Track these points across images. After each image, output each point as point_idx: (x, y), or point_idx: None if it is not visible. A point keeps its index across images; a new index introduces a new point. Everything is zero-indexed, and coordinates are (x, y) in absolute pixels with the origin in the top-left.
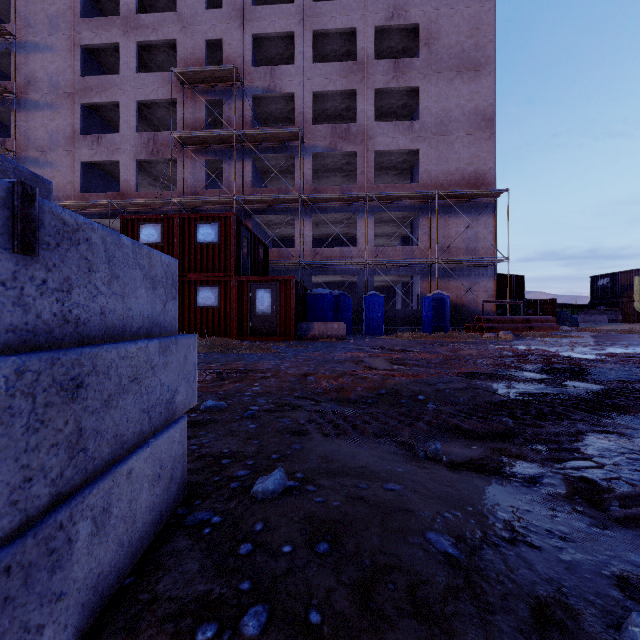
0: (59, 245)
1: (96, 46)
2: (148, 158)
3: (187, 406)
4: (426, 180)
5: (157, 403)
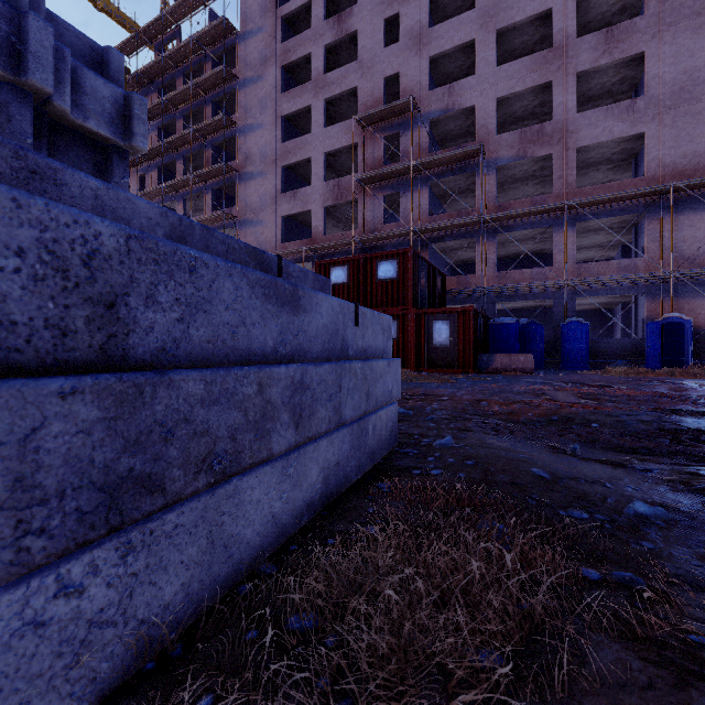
0: (362, 321)
1: (293, 113)
2: (333, 203)
3: (397, 398)
4: (655, 170)
5: (386, 390)
